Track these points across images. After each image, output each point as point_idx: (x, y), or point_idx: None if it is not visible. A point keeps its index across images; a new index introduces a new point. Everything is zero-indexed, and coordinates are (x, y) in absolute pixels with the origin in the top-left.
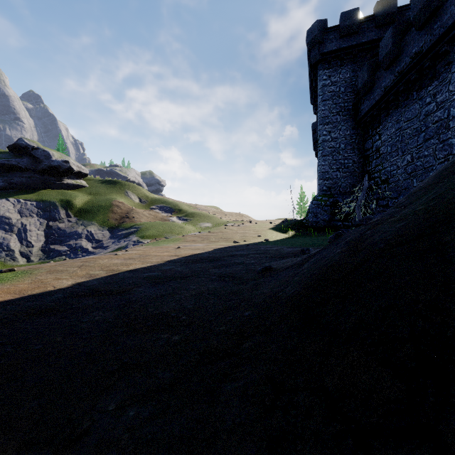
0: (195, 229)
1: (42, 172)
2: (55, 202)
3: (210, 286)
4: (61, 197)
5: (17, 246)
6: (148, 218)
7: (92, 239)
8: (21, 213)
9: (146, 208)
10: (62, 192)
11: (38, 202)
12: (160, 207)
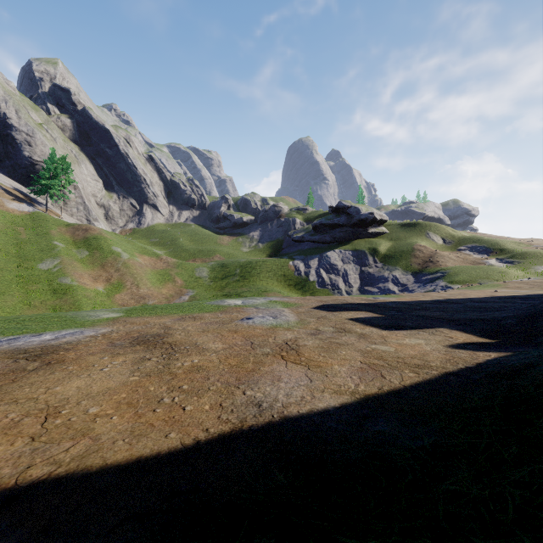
0: (524, 274)
1: (353, 225)
2: (364, 251)
3: (511, 305)
4: (368, 245)
5: (343, 286)
6: (456, 262)
7: (397, 283)
8: (343, 261)
9: (452, 250)
10: (368, 241)
11: (352, 251)
12: (470, 247)
